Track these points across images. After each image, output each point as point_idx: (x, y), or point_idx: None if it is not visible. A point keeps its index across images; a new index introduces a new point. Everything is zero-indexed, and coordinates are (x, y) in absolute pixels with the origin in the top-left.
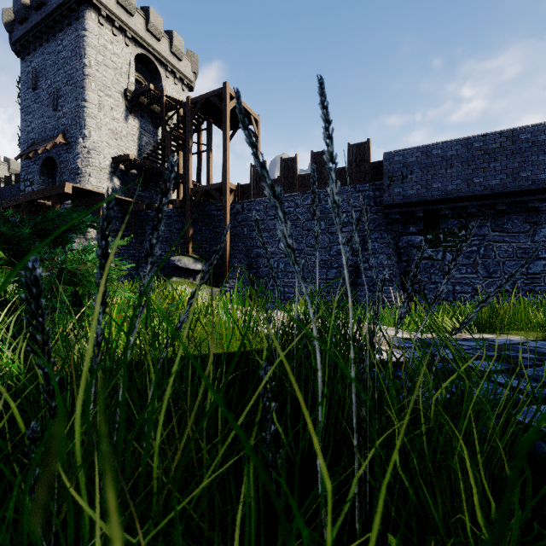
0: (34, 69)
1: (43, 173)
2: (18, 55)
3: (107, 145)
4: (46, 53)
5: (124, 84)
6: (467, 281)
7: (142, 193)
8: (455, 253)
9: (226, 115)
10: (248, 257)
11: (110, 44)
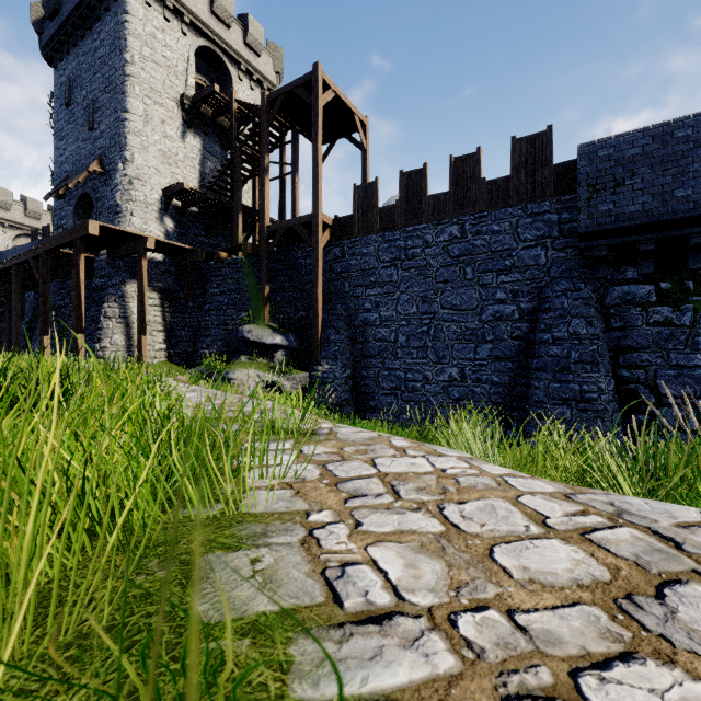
0: (67, 78)
1: (79, 216)
2: (50, 63)
3: (155, 172)
4: (81, 54)
5: (180, 89)
6: None
7: (204, 239)
8: None
9: (317, 112)
10: (351, 325)
11: (161, 33)
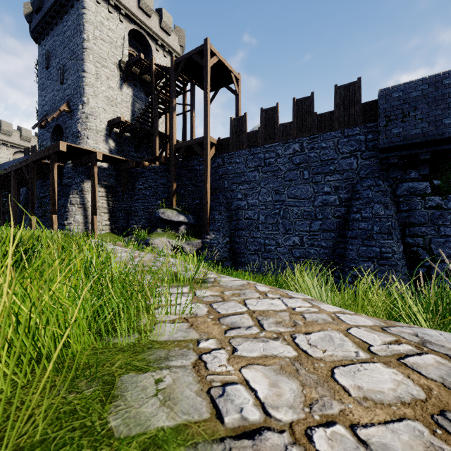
0: (47, 51)
1: (54, 139)
2: (36, 41)
3: (102, 110)
4: (55, 35)
5: (118, 57)
6: None
7: (134, 153)
8: None
9: (207, 70)
10: (229, 209)
11: (106, 21)
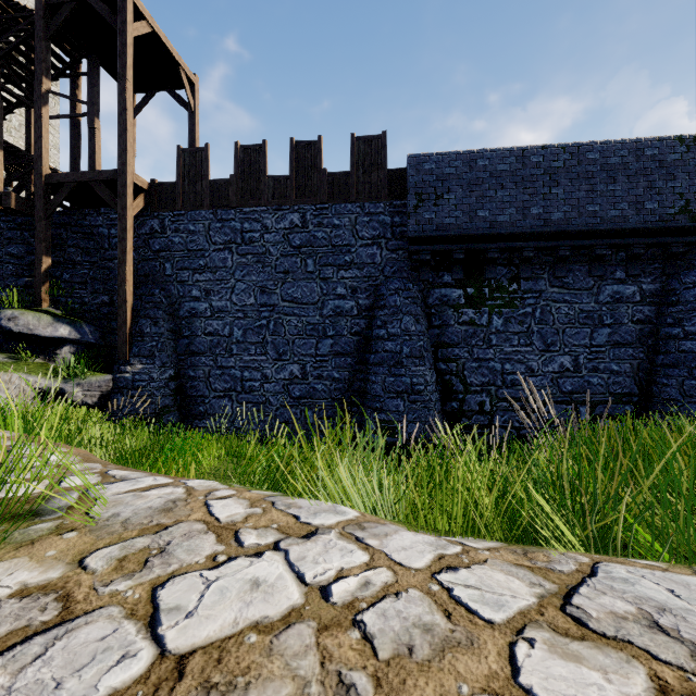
0: None
1: None
2: None
3: None
4: None
5: None
6: (519, 356)
7: None
8: (504, 316)
9: (126, 41)
10: (174, 316)
11: None
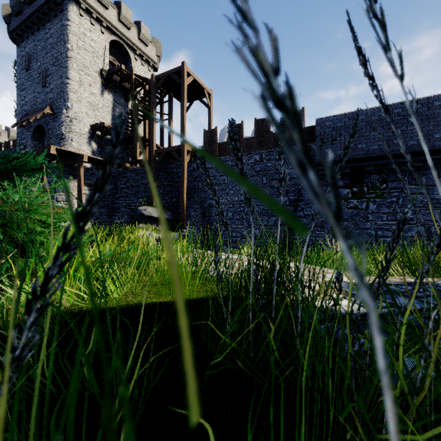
0: (27, 53)
1: (35, 138)
2: (14, 42)
3: (86, 115)
4: (37, 40)
5: (100, 65)
6: (387, 227)
7: None
8: (377, 203)
9: (184, 89)
10: (202, 207)
11: (89, 32)
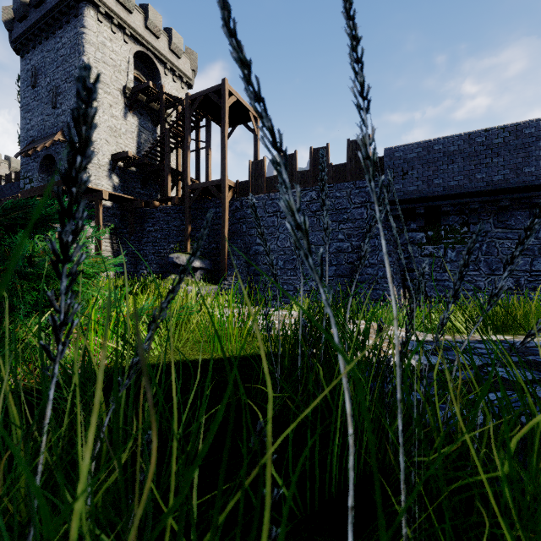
0: (33, 67)
1: (43, 171)
2: (17, 53)
3: (105, 142)
4: (45, 50)
5: (123, 82)
6: (469, 278)
7: (140, 190)
8: (456, 250)
9: (225, 112)
10: (247, 254)
11: (109, 42)
